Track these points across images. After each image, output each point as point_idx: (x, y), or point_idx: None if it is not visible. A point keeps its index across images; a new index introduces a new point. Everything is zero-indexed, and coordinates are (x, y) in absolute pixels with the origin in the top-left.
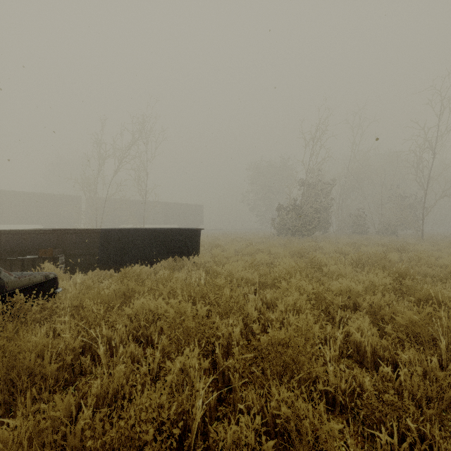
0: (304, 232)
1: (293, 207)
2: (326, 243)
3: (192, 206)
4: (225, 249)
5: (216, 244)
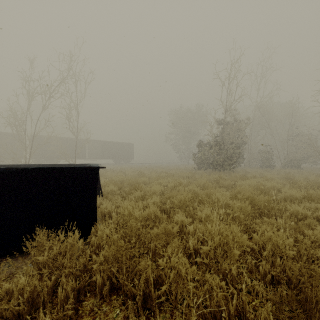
0: (224, 166)
1: (215, 143)
2: (266, 181)
3: (125, 144)
4: (147, 192)
5: (135, 186)
